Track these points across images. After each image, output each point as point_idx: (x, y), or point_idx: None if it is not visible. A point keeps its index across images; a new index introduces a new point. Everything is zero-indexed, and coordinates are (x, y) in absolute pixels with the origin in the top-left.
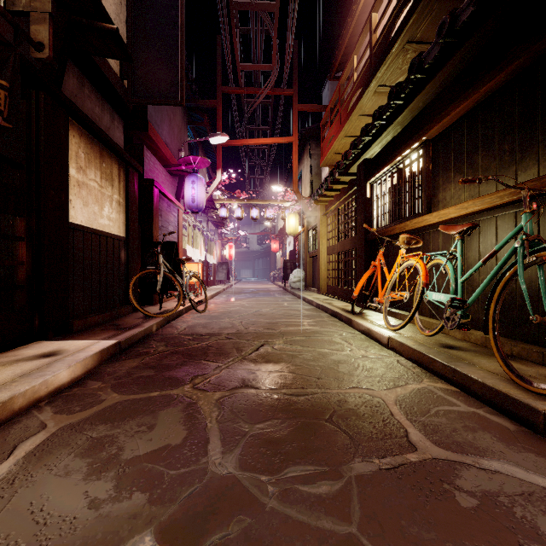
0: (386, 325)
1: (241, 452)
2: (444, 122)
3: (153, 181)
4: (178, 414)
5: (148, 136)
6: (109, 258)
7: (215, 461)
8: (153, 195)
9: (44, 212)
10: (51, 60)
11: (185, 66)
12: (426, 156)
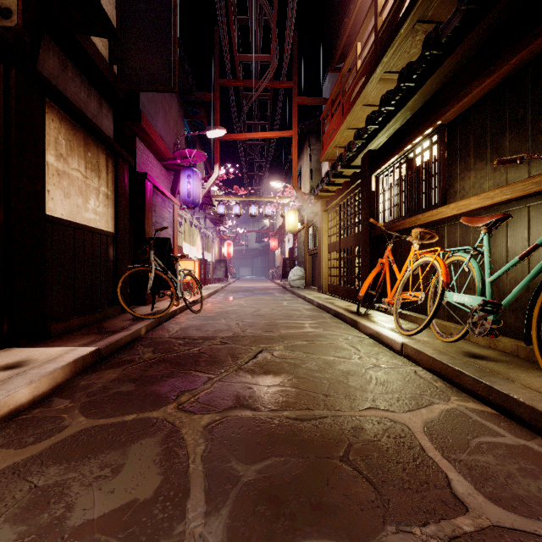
0: (398, 329)
1: (231, 514)
2: (464, 103)
3: (145, 174)
4: (154, 448)
5: (140, 128)
6: (95, 254)
7: (194, 530)
8: (145, 189)
9: (15, 202)
10: (20, 29)
11: (181, 56)
12: (441, 142)
